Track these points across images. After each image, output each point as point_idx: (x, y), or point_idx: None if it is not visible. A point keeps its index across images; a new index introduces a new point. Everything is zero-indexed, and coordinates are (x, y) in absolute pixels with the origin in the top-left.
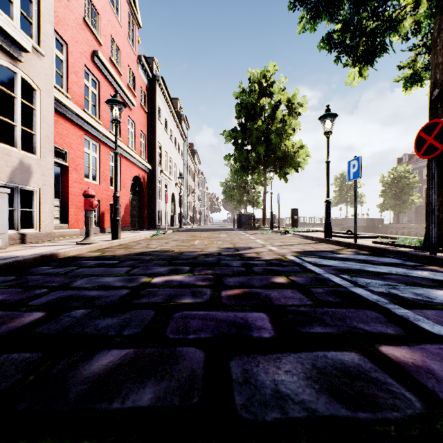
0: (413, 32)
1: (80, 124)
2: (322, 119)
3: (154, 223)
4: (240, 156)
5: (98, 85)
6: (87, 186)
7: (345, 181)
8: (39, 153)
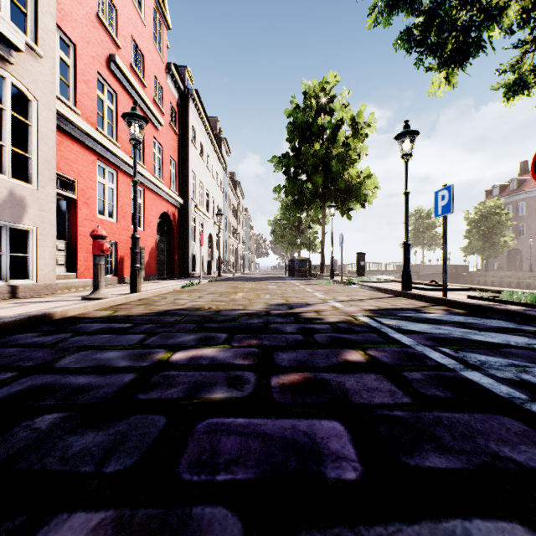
0: (519, 23)
1: (92, 146)
2: (400, 138)
3: (187, 271)
4: (293, 188)
5: (116, 98)
6: (101, 225)
7: (421, 218)
8: (35, 182)
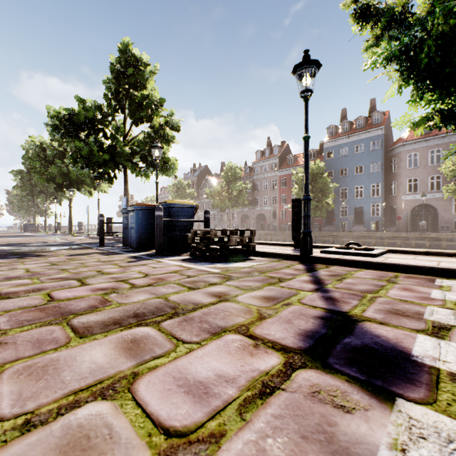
0: None
1: None
2: (54, 199)
3: None
4: (26, 188)
5: None
6: None
7: None
8: None
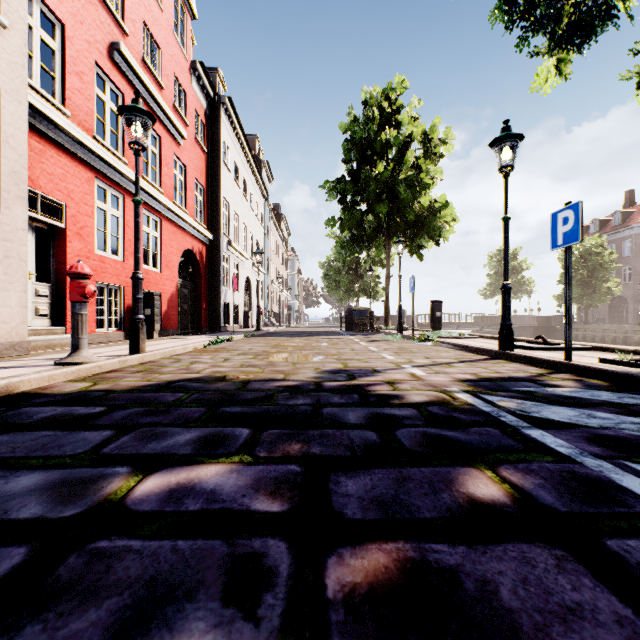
0: None
1: (87, 159)
2: (497, 144)
3: (218, 324)
4: (350, 221)
5: (122, 100)
6: (101, 263)
7: None
8: None
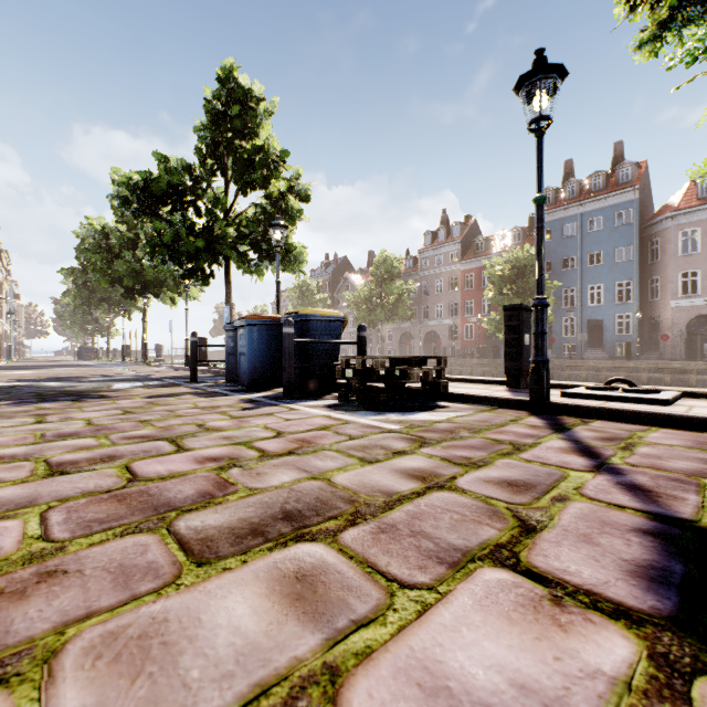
0: None
1: None
2: (120, 310)
3: None
4: (82, 295)
5: None
6: None
7: None
8: None
